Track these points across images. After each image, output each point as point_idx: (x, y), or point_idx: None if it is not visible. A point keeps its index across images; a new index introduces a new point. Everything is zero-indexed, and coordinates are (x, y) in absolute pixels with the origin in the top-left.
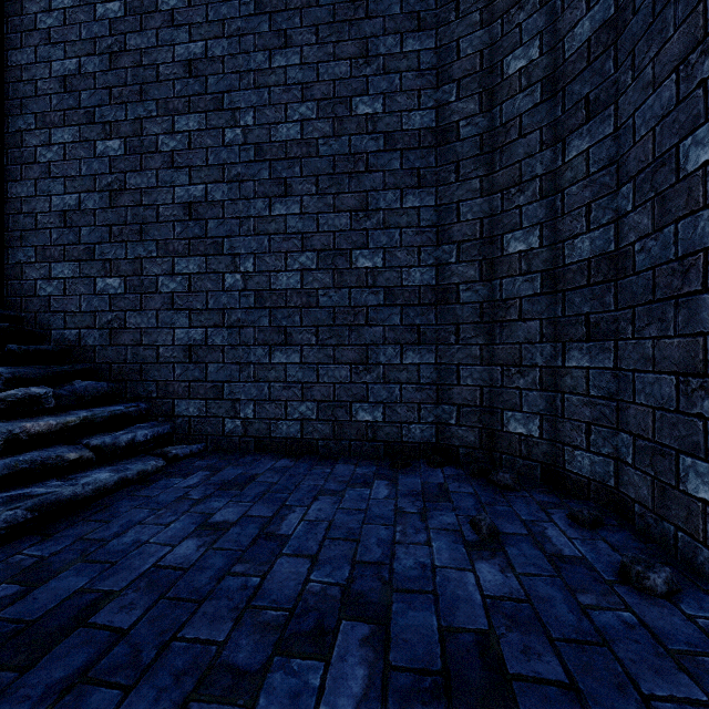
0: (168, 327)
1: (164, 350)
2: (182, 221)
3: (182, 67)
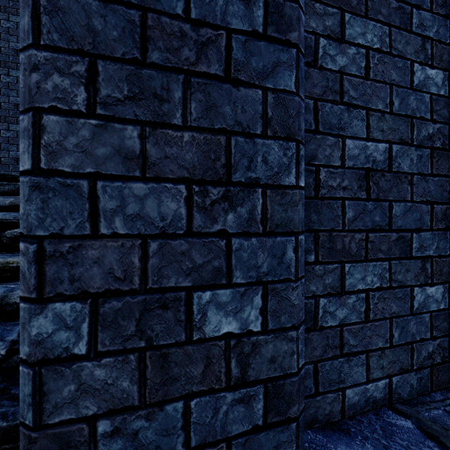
0: (6, 150)
1: (4, 159)
2: (13, 110)
3: (13, 51)
